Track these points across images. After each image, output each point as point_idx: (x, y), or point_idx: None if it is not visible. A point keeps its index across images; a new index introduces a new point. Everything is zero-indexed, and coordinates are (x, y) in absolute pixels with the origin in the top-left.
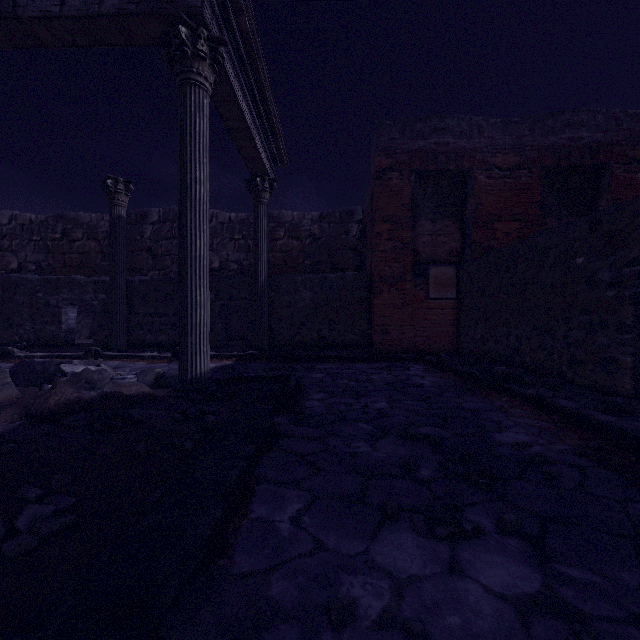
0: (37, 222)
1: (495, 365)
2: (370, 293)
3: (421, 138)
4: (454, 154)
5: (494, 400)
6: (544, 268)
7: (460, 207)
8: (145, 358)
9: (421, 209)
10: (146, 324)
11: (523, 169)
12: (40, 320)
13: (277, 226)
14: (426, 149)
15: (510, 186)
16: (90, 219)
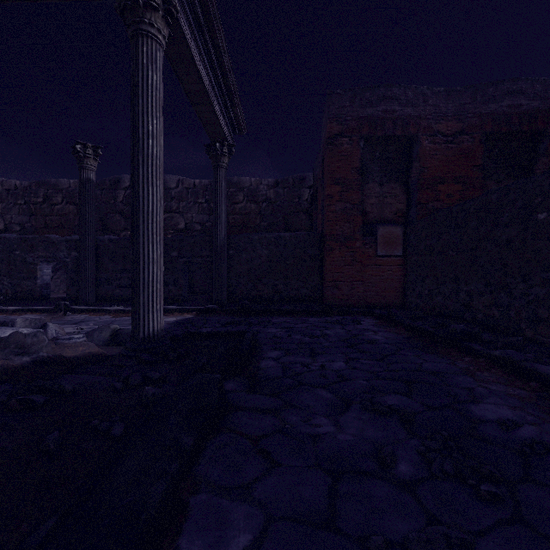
0: (21, 187)
1: (446, 320)
2: (321, 251)
3: (370, 106)
4: (400, 121)
5: (456, 360)
6: (499, 225)
7: (405, 171)
8: (111, 312)
9: (369, 173)
10: (115, 279)
11: (465, 135)
12: (17, 276)
13: (237, 191)
14: (374, 116)
15: (453, 151)
16: (69, 185)
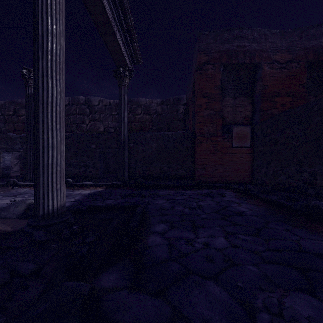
0: None
1: (293, 194)
2: (193, 144)
3: (227, 43)
4: (249, 53)
5: None
6: None
7: (251, 89)
8: None
9: (226, 90)
10: None
11: (294, 62)
12: None
13: (137, 107)
14: (230, 50)
15: (285, 74)
16: None
